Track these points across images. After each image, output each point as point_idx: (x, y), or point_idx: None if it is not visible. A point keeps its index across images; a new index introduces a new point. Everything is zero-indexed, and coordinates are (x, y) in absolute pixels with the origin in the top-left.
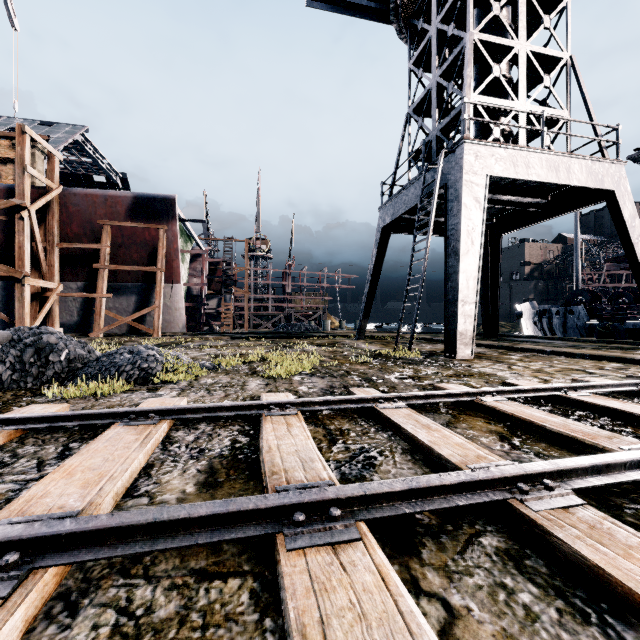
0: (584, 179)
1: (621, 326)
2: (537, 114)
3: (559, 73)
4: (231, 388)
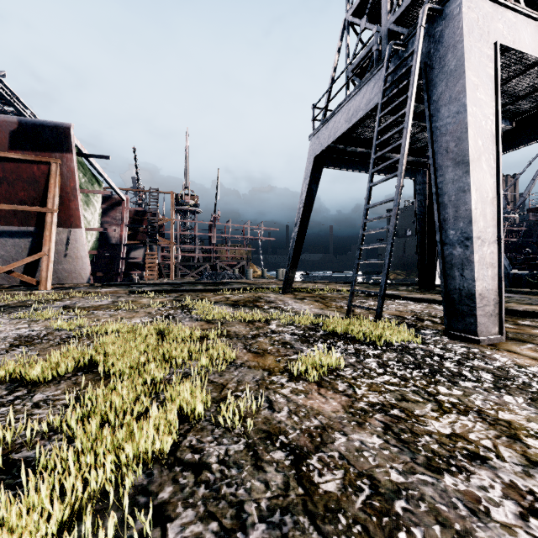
0: None
1: None
2: None
3: None
4: None
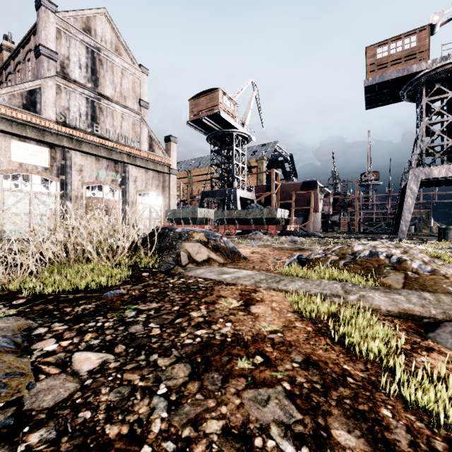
0: None
1: None
2: (451, 150)
3: None
4: None
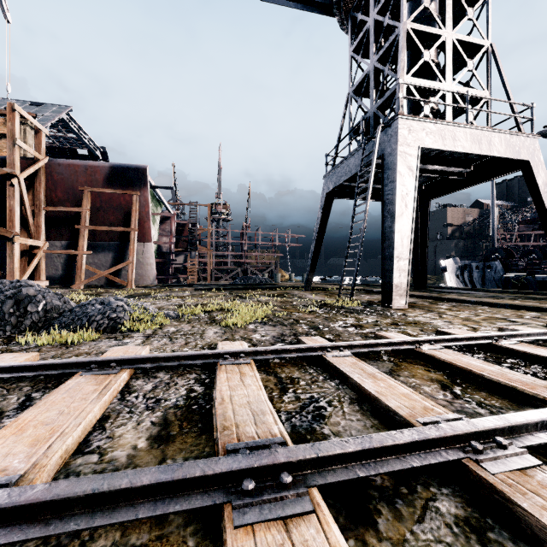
0: (503, 150)
1: (532, 279)
2: (462, 93)
3: (481, 58)
4: (191, 336)
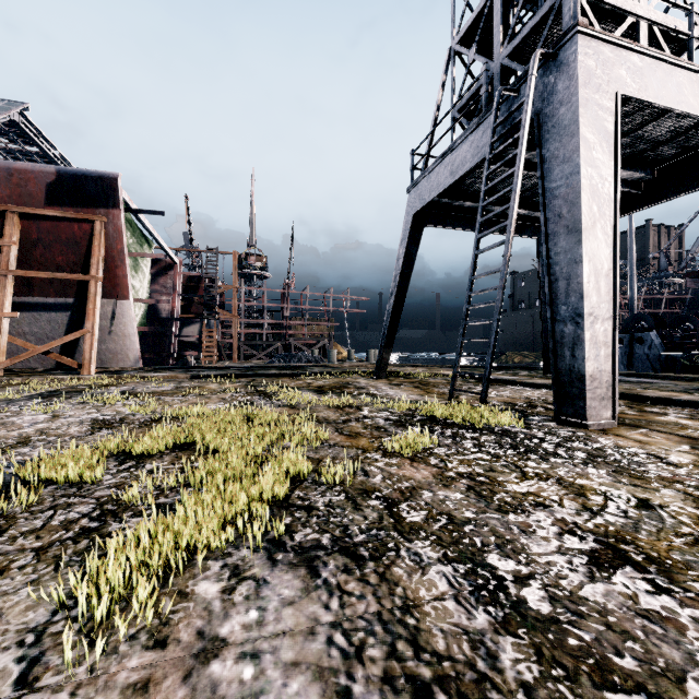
0: None
1: None
2: (683, 7)
3: None
4: None
